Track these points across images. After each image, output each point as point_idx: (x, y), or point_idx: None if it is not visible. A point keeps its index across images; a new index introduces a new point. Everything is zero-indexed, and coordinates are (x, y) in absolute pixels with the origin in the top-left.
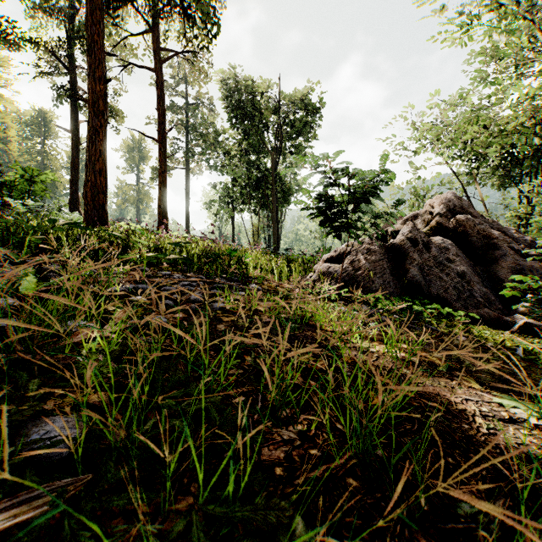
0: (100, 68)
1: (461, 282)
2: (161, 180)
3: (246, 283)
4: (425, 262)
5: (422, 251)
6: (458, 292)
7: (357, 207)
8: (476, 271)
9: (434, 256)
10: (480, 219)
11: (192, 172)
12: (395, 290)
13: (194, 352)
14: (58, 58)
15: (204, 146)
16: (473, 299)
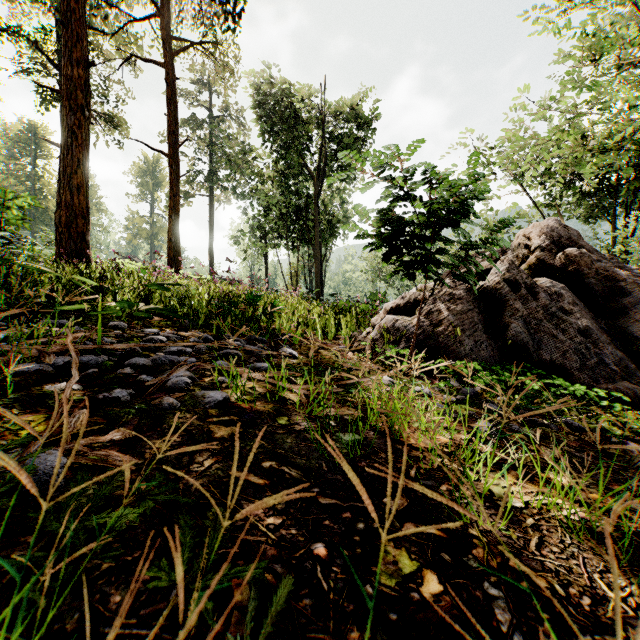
0: (79, 46)
1: (584, 342)
2: (172, 206)
3: (275, 344)
4: (532, 314)
5: (526, 297)
6: (582, 357)
7: (438, 233)
8: (600, 326)
9: (544, 304)
10: (595, 255)
11: (217, 200)
12: (491, 355)
13: None
14: (44, 53)
15: (230, 167)
16: (604, 367)
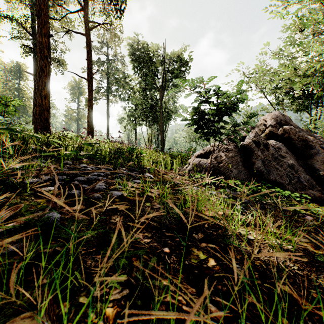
0: (45, 27)
1: (291, 171)
2: (89, 105)
3: (142, 172)
4: (266, 158)
5: (263, 149)
6: (289, 178)
7: (220, 118)
8: (299, 163)
9: (272, 153)
10: (298, 129)
11: (111, 101)
12: (246, 177)
13: (48, 299)
14: (25, 28)
15: (118, 85)
16: (300, 183)
